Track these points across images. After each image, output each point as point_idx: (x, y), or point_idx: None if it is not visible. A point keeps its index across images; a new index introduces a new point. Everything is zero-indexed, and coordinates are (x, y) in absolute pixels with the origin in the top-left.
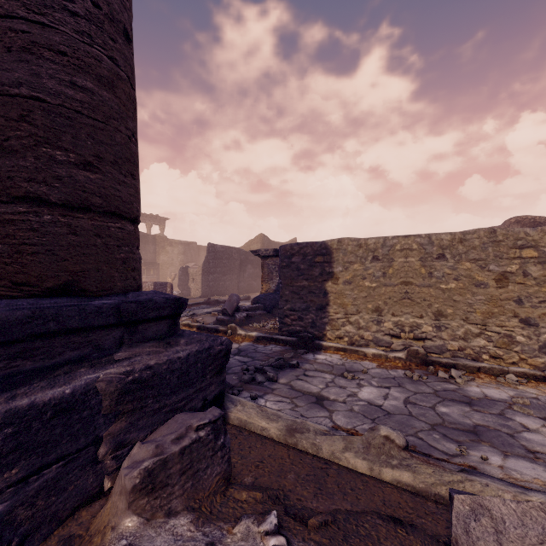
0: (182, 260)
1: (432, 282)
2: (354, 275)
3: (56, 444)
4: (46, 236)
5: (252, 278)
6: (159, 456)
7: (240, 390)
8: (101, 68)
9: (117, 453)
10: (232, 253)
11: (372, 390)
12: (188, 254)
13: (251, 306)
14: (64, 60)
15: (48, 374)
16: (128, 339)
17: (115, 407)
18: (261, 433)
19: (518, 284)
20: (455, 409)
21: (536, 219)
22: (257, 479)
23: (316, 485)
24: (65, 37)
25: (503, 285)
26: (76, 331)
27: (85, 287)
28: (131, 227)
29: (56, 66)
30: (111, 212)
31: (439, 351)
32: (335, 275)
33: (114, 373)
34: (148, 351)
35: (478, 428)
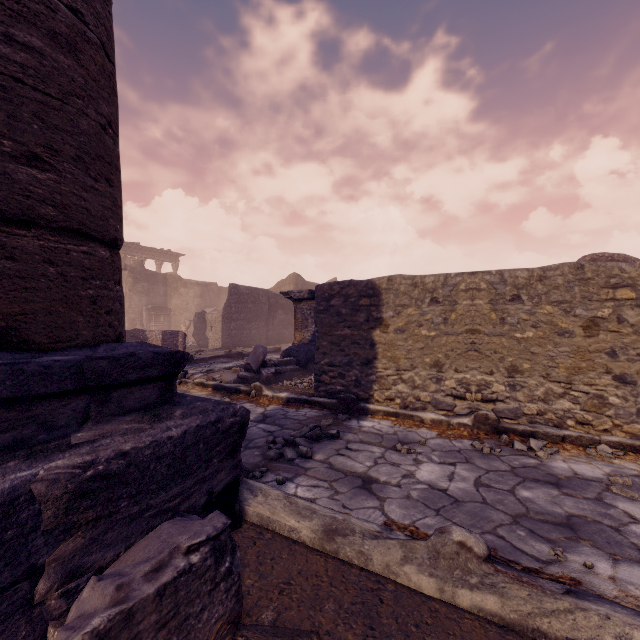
0: (200, 304)
1: (504, 330)
2: (408, 321)
3: None
4: None
5: (284, 326)
6: (120, 605)
7: (263, 471)
8: (57, 21)
9: (69, 586)
10: (259, 296)
11: (433, 468)
12: (207, 297)
13: (281, 360)
14: None
15: None
16: (96, 412)
17: (65, 518)
18: (289, 536)
19: (611, 332)
20: (539, 492)
21: (614, 257)
22: (280, 615)
23: (366, 620)
24: None
25: (593, 333)
26: (8, 403)
27: (29, 338)
28: (106, 252)
29: None
30: (72, 229)
31: (514, 416)
32: (385, 322)
33: (64, 466)
34: (124, 428)
35: (572, 520)
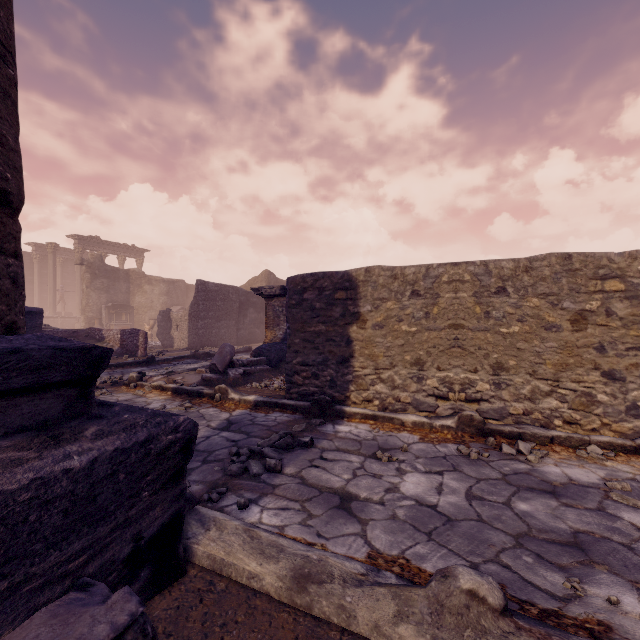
0: (166, 303)
1: (489, 325)
2: (387, 316)
3: None
4: None
5: (255, 325)
6: None
7: (221, 492)
8: None
9: None
10: (229, 293)
11: (419, 478)
12: (174, 295)
13: (250, 360)
14: None
15: None
16: None
17: None
18: (248, 584)
19: (599, 326)
20: (537, 504)
21: None
22: None
23: None
24: None
25: (581, 327)
26: None
27: None
28: None
29: None
30: None
31: (499, 416)
32: (362, 317)
33: None
34: None
35: (580, 538)
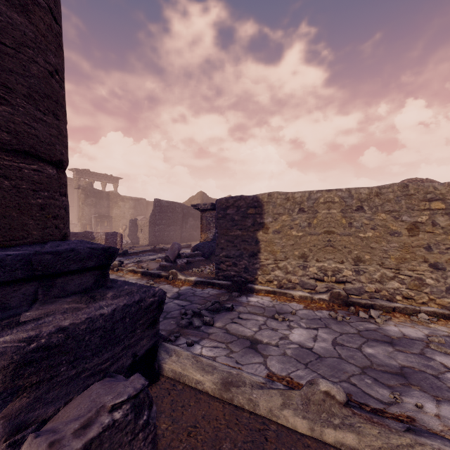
0: (133, 214)
1: (351, 231)
2: (282, 225)
3: None
4: None
5: (193, 229)
6: None
7: (177, 336)
8: None
9: (16, 437)
10: (176, 208)
11: (302, 332)
12: (138, 208)
13: (191, 253)
14: None
15: None
16: (43, 295)
17: (12, 382)
18: (196, 387)
19: (427, 233)
20: (379, 349)
21: (423, 181)
22: None
23: None
24: None
25: (415, 233)
26: None
27: None
28: (53, 170)
29: None
30: (24, 151)
31: (358, 293)
32: (266, 226)
33: (11, 340)
34: (65, 307)
35: (404, 370)
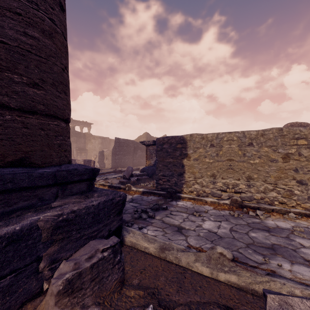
0: (101, 147)
1: (245, 159)
2: (199, 155)
3: (10, 262)
4: (7, 129)
5: (141, 157)
6: (76, 270)
7: (132, 223)
8: (44, 25)
9: (52, 266)
10: (129, 143)
11: (210, 223)
12: (104, 144)
13: (139, 174)
14: (19, 18)
15: (6, 217)
16: (61, 194)
17: (51, 237)
18: (144, 250)
19: (295, 160)
20: (260, 234)
21: (302, 124)
22: (141, 281)
23: (178, 284)
24: (20, 4)
25: (287, 161)
26: (26, 189)
27: (33, 161)
28: (64, 124)
29: (14, 22)
30: (50, 114)
31: (249, 200)
32: (188, 155)
33: (50, 215)
34: (73, 201)
35: (274, 246)
